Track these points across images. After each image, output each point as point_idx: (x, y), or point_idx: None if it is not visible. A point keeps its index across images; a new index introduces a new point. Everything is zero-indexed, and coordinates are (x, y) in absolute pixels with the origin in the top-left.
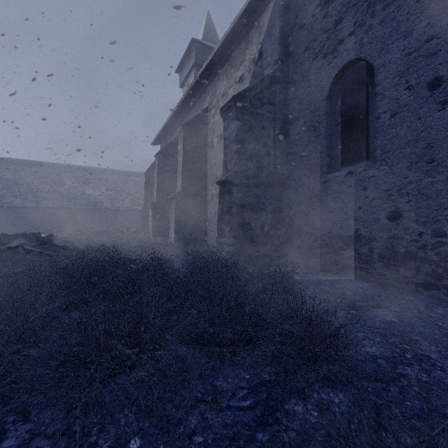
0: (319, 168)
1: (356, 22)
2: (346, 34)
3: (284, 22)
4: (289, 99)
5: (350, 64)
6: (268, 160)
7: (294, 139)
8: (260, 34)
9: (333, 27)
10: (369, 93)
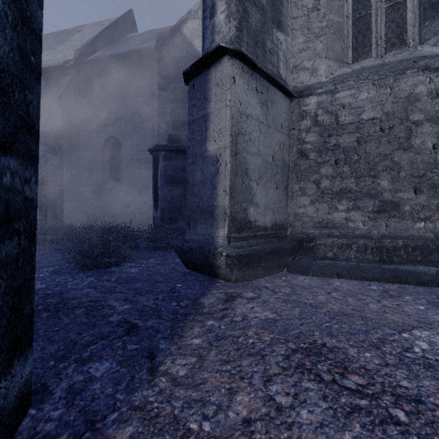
0: (98, 181)
1: (115, 121)
2: (111, 123)
3: (77, 93)
4: (81, 138)
5: (113, 137)
6: (67, 172)
7: (84, 162)
8: (60, 89)
9: (105, 115)
10: (120, 153)
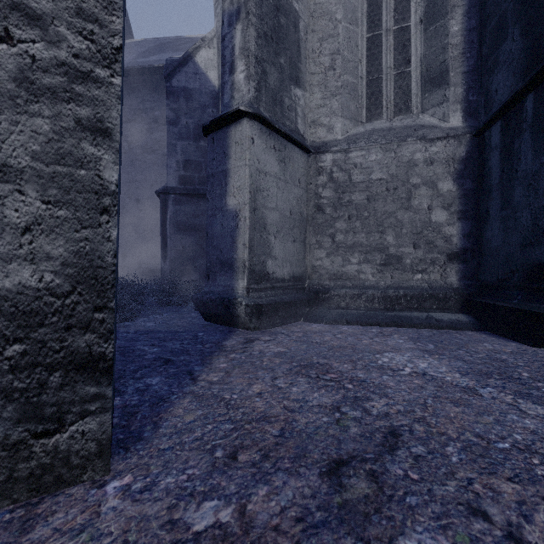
0: None
1: None
2: None
3: None
4: None
5: None
6: None
7: None
8: None
9: None
10: None
